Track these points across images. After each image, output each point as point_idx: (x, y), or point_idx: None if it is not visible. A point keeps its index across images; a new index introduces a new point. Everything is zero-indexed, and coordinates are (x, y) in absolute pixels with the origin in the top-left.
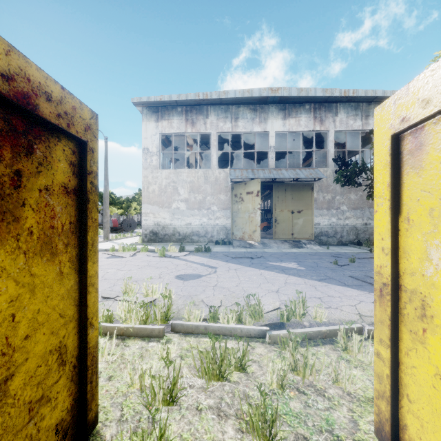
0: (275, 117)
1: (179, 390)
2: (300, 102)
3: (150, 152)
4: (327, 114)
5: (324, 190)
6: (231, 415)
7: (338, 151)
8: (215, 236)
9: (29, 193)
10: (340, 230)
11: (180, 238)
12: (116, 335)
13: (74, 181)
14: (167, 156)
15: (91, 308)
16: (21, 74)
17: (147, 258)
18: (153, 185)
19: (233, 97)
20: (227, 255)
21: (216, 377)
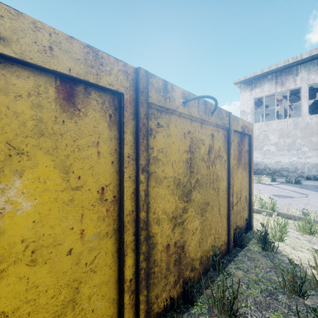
0: None
1: (287, 228)
2: None
3: (246, 113)
4: None
5: None
6: (316, 244)
7: None
8: (305, 172)
9: (242, 153)
10: None
11: (270, 172)
12: None
13: (248, 148)
14: (257, 112)
15: (252, 188)
16: (243, 125)
17: None
18: None
19: None
20: None
21: (308, 233)
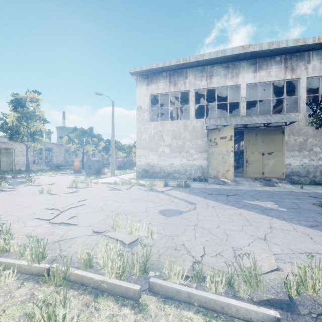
0: (246, 71)
1: None
2: (271, 55)
3: (142, 109)
4: (299, 62)
5: (296, 133)
6: None
7: (308, 98)
8: (193, 174)
9: None
10: (313, 170)
11: (165, 175)
12: (91, 288)
13: None
14: (155, 113)
15: None
16: None
17: (138, 192)
18: (144, 134)
19: (208, 58)
20: (204, 192)
21: None
